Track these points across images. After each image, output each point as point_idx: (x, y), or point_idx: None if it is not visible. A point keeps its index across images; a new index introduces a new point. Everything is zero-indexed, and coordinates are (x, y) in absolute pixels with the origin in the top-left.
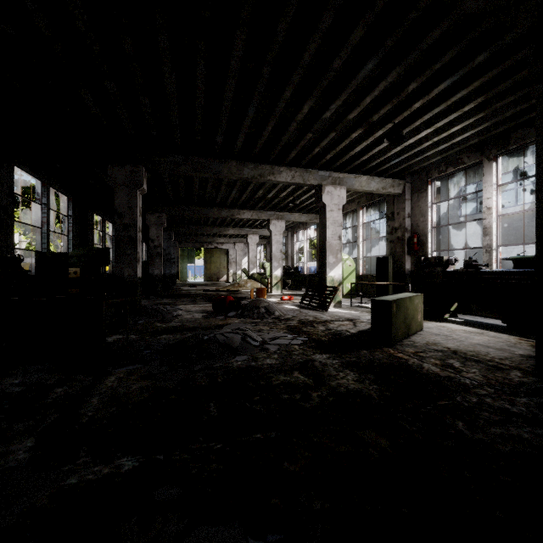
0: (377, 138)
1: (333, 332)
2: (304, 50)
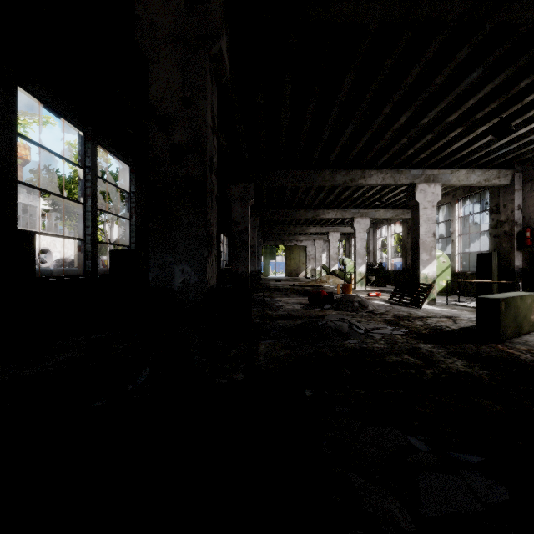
0: (480, 132)
1: (432, 327)
2: (406, 75)
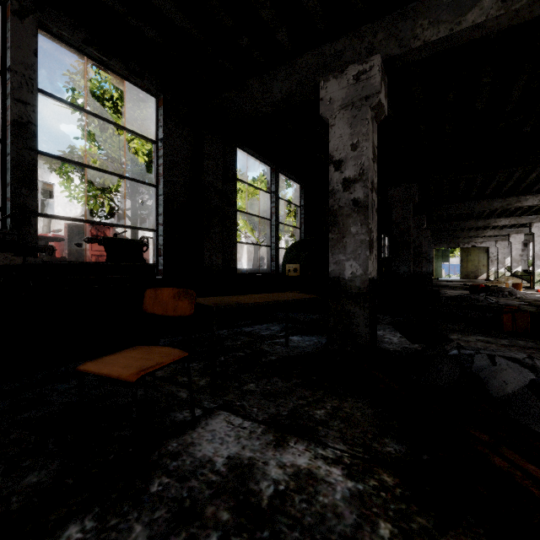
0: None
1: None
2: None
